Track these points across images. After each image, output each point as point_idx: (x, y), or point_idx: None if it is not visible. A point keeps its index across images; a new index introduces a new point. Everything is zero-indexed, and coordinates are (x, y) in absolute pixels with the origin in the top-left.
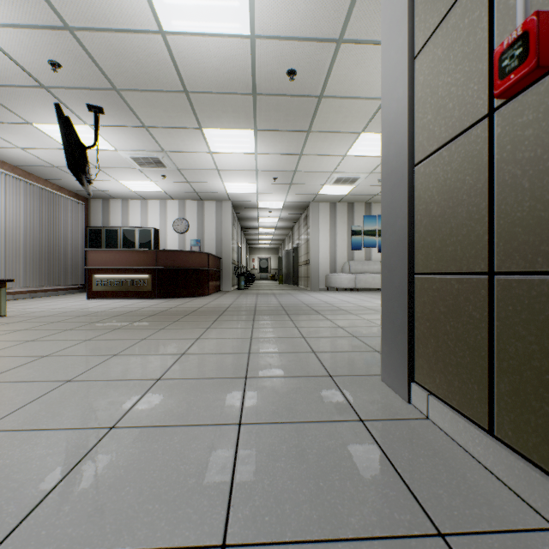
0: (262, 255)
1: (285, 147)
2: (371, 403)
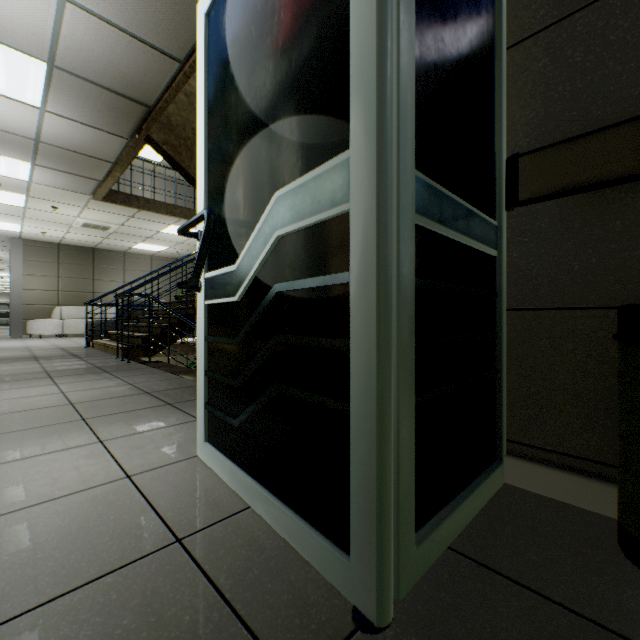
0: (2, 299)
1: (5, 265)
2: (4, 335)
